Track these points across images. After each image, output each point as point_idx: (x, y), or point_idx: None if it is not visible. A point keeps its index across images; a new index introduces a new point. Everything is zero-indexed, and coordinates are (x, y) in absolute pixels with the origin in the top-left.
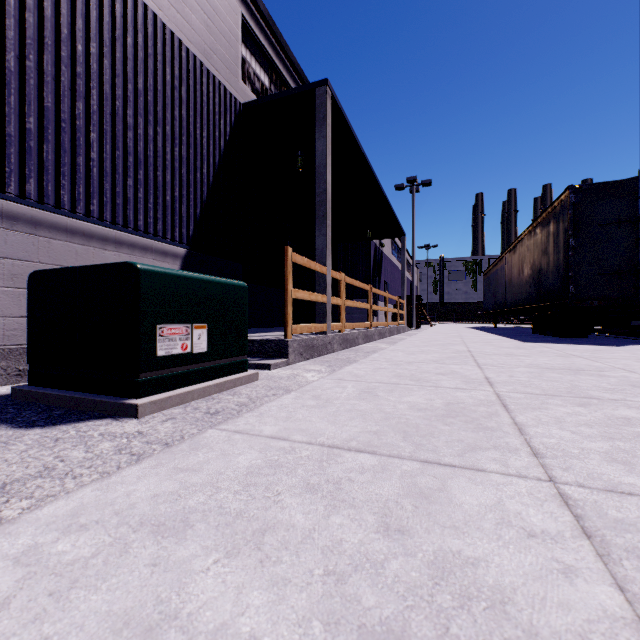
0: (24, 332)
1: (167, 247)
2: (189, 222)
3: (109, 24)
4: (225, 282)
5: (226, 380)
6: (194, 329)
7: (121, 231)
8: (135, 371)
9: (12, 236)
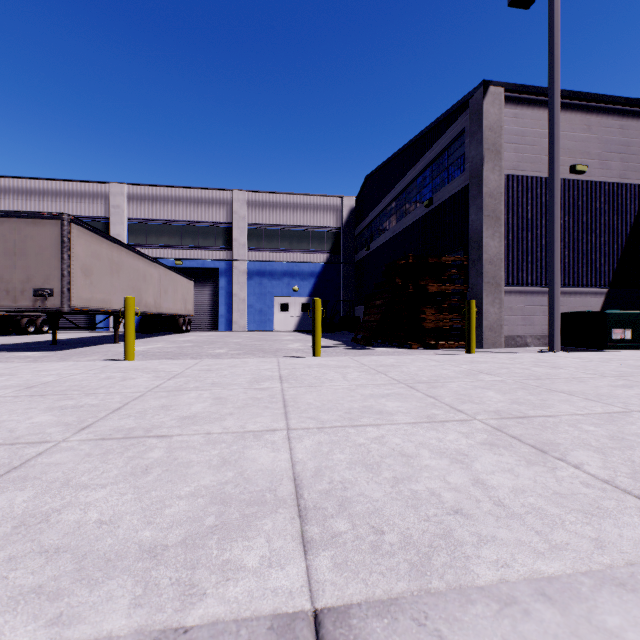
0: (546, 330)
1: (596, 290)
2: (609, 274)
3: (571, 203)
4: (638, 313)
5: (639, 350)
6: (624, 331)
7: (576, 288)
8: (605, 342)
9: (543, 299)
